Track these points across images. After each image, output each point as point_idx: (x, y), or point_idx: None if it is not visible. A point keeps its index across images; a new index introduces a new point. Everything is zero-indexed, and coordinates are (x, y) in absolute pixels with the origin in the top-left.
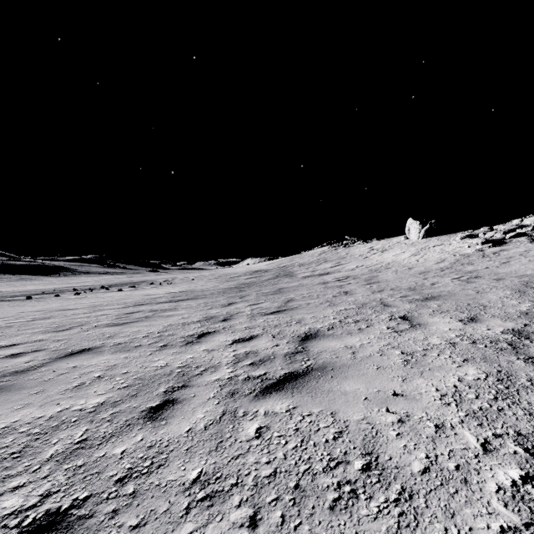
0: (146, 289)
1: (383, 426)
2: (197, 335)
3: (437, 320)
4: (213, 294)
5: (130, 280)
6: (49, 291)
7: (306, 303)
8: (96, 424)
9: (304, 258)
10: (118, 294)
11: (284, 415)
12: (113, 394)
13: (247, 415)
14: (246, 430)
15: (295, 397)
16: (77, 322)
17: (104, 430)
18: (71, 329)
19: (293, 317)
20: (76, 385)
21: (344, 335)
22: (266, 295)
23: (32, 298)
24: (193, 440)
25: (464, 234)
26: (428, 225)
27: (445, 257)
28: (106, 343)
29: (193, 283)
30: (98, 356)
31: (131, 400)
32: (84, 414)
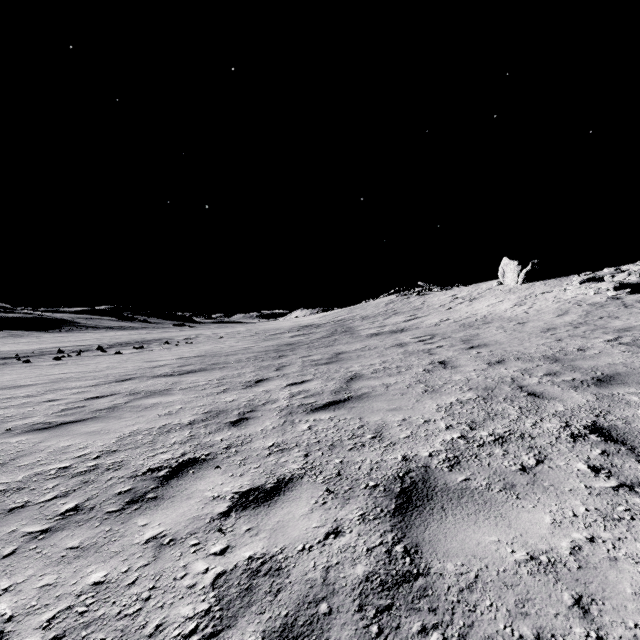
0: (154, 351)
1: None
2: (166, 468)
3: None
4: (239, 362)
5: (142, 338)
6: (25, 354)
7: (383, 384)
8: None
9: (366, 309)
10: (110, 360)
11: None
12: None
13: None
14: None
15: None
16: None
17: None
18: None
19: (364, 420)
20: None
21: (499, 495)
22: (316, 365)
23: None
24: None
25: (583, 277)
26: (530, 266)
27: (567, 307)
28: None
29: (221, 342)
30: None
31: None
32: None
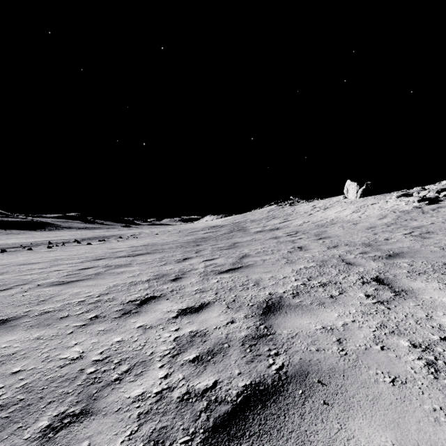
0: (113, 242)
1: None
2: (139, 300)
3: (423, 285)
4: (171, 249)
5: (102, 234)
6: (26, 244)
7: (262, 259)
8: None
9: (254, 215)
10: (85, 248)
11: None
12: None
13: None
14: None
15: None
16: (24, 279)
17: None
18: (11, 288)
19: (249, 277)
20: None
21: (315, 307)
22: (221, 250)
23: (7, 251)
24: None
25: (399, 193)
26: (365, 186)
27: (386, 213)
28: (31, 311)
29: (157, 237)
30: (6, 335)
31: None
32: None
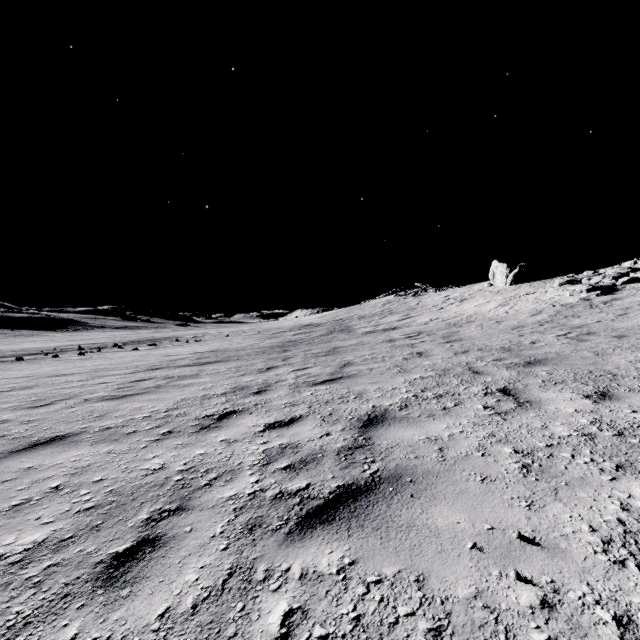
0: (168, 347)
1: (516, 617)
2: (217, 415)
3: (553, 396)
4: (249, 355)
5: (151, 337)
6: (48, 350)
7: (368, 368)
8: (11, 592)
9: (364, 309)
10: (131, 355)
11: (335, 580)
12: (65, 523)
13: (270, 577)
14: (265, 619)
15: (354, 538)
16: (64, 394)
17: (18, 610)
18: (52, 404)
19: (351, 389)
20: (16, 503)
21: (423, 419)
22: (316, 357)
23: (24, 359)
24: (165, 639)
25: (563, 280)
26: (517, 269)
27: (542, 308)
28: (90, 427)
29: (228, 340)
30: (70, 450)
31: (88, 536)
32: (2, 567)
